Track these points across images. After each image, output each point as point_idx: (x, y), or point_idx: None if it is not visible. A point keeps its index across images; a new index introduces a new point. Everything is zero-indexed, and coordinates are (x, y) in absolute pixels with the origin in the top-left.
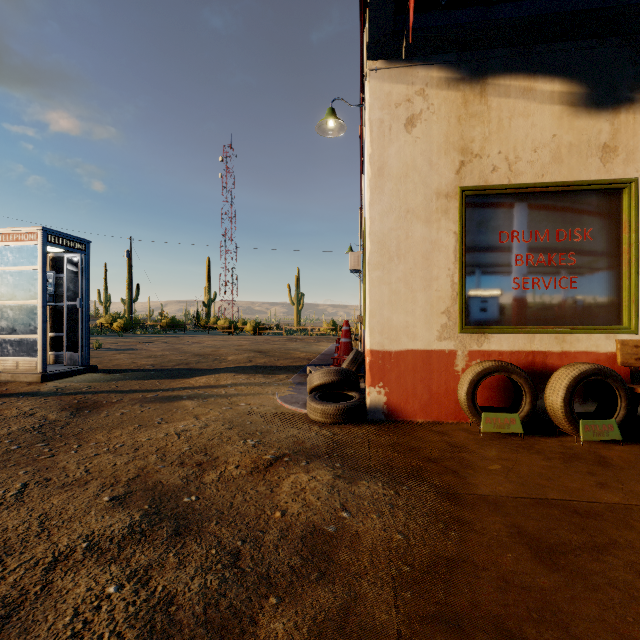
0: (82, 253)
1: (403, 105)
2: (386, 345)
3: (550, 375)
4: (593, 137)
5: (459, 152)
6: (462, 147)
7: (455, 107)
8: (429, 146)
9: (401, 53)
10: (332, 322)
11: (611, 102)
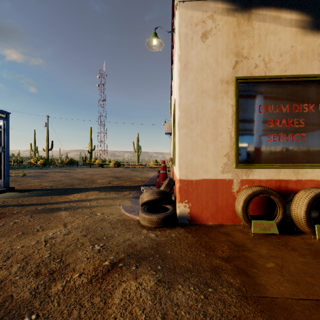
0: (4, 119)
1: (200, 24)
2: (189, 176)
3: (290, 194)
4: (315, 48)
5: (235, 55)
6: (236, 52)
7: (232, 27)
8: (216, 51)
9: None
10: (155, 161)
11: None
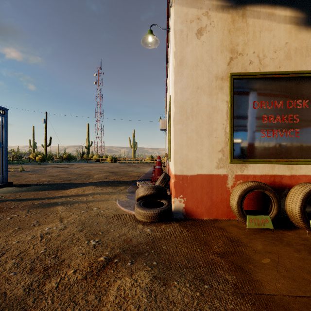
0: (2, 116)
1: (195, 21)
2: (184, 171)
3: (284, 189)
4: (309, 44)
5: (229, 51)
6: (231, 48)
7: (227, 23)
8: (211, 47)
9: None
10: (151, 156)
11: None
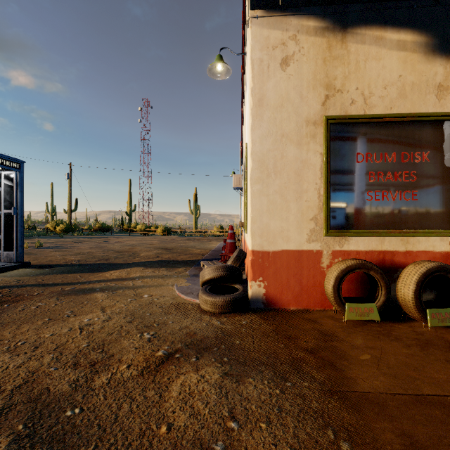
0: (17, 171)
1: (279, 47)
2: (265, 246)
3: (397, 270)
4: (430, 78)
5: (324, 87)
6: (327, 83)
7: (321, 50)
8: (300, 82)
9: (277, 4)
10: (220, 226)
11: (444, 50)
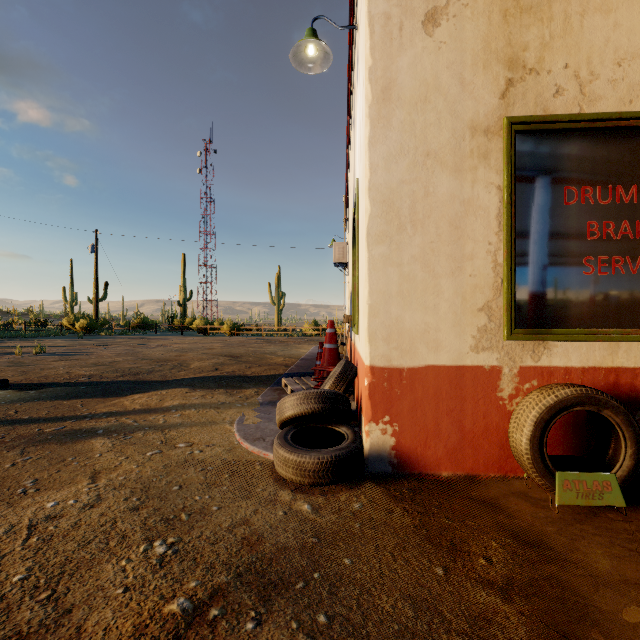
0: None
1: None
2: (394, 359)
3: None
4: None
5: (505, 65)
6: (510, 57)
7: None
8: (460, 55)
9: None
10: (314, 322)
11: None
